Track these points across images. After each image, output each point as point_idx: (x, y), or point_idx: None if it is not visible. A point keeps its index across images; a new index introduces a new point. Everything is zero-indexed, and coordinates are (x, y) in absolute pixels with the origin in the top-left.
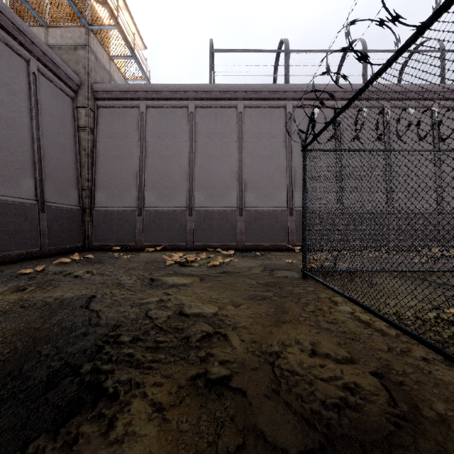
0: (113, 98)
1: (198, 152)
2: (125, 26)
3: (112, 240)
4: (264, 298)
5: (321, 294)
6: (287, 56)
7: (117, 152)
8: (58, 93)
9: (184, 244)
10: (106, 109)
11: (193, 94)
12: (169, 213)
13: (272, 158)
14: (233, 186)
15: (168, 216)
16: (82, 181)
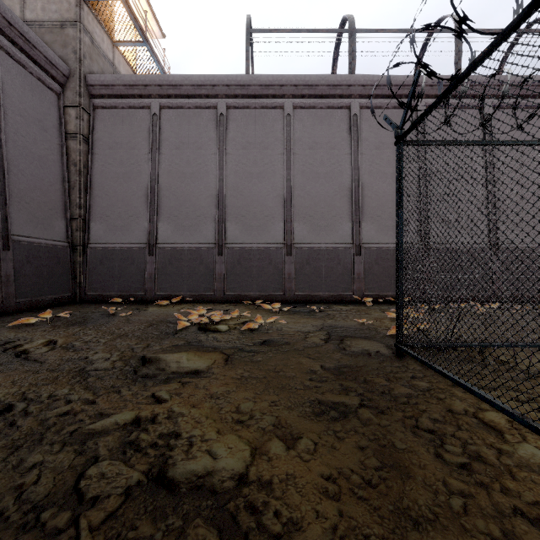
0: (114, 94)
1: (231, 168)
2: (135, 4)
3: (113, 289)
4: (345, 414)
5: (452, 401)
6: (352, 37)
7: (120, 169)
8: (35, 84)
9: (212, 294)
10: (106, 110)
11: (224, 89)
12: (191, 252)
13: (331, 177)
14: (279, 215)
15: (190, 255)
16: (72, 208)
